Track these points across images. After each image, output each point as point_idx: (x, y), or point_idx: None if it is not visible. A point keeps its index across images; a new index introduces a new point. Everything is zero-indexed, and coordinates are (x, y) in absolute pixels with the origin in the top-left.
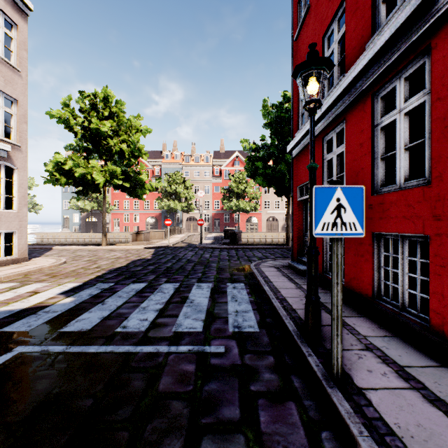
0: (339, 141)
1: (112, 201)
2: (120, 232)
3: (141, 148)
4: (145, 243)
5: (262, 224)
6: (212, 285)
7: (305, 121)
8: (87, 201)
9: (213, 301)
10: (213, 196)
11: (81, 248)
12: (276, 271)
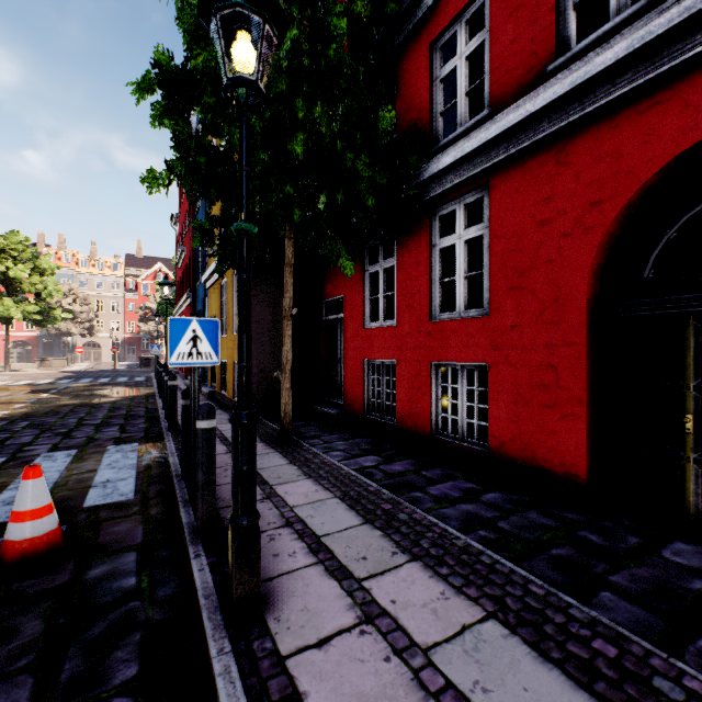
0: None
1: None
2: None
3: (58, 290)
4: (55, 369)
5: None
6: (129, 378)
7: None
8: None
9: (130, 379)
10: (126, 315)
11: None
12: None
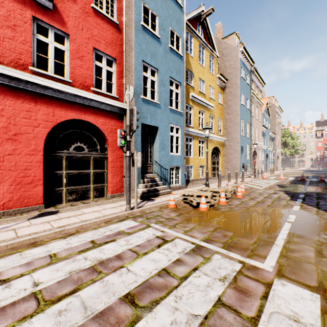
0: None
1: None
2: None
3: (299, 144)
4: (296, 169)
5: None
6: None
7: None
8: None
9: None
10: (316, 148)
11: None
12: None
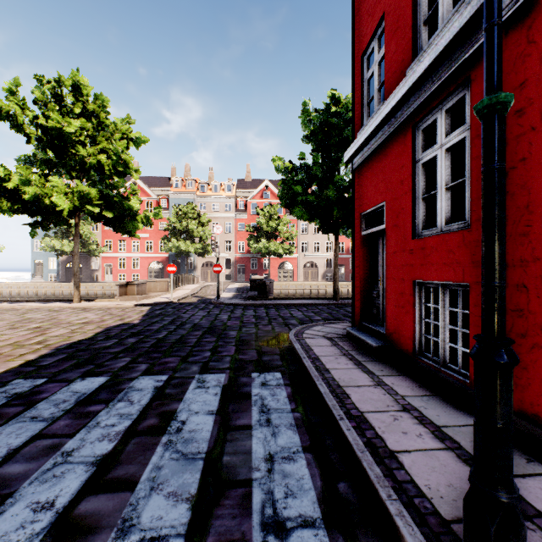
0: (449, 125)
1: (102, 241)
2: (114, 281)
3: (128, 160)
4: (139, 299)
5: (298, 271)
6: (225, 380)
7: (377, 107)
8: (66, 241)
9: (222, 424)
10: (237, 235)
11: (39, 306)
12: (330, 345)
